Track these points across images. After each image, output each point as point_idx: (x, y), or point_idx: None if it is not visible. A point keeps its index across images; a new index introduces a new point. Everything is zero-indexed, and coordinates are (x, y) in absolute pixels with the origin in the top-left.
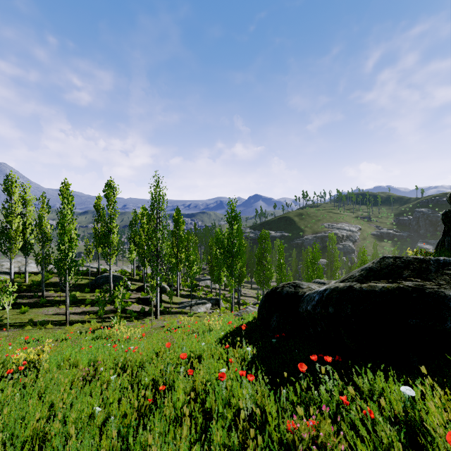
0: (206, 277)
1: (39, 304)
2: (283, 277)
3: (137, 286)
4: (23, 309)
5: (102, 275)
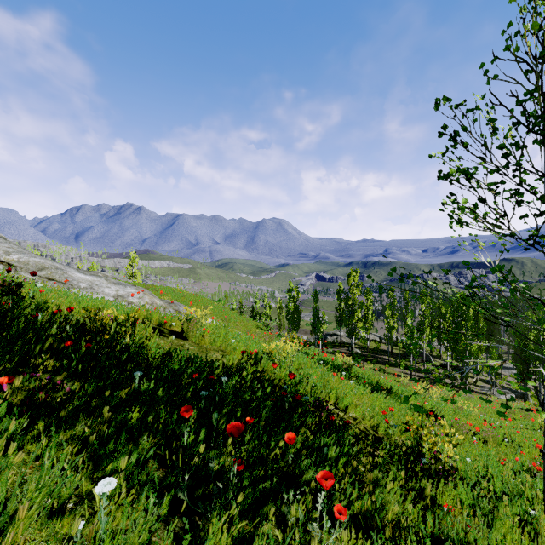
0: (511, 365)
1: (388, 364)
2: None
3: (438, 363)
4: (386, 366)
5: None
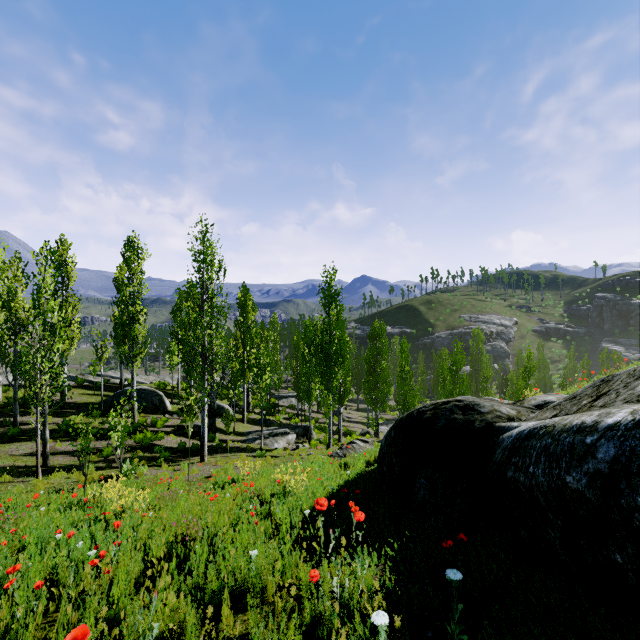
0: (291, 393)
1: (6, 437)
2: (408, 392)
3: (181, 406)
4: None
5: (124, 389)
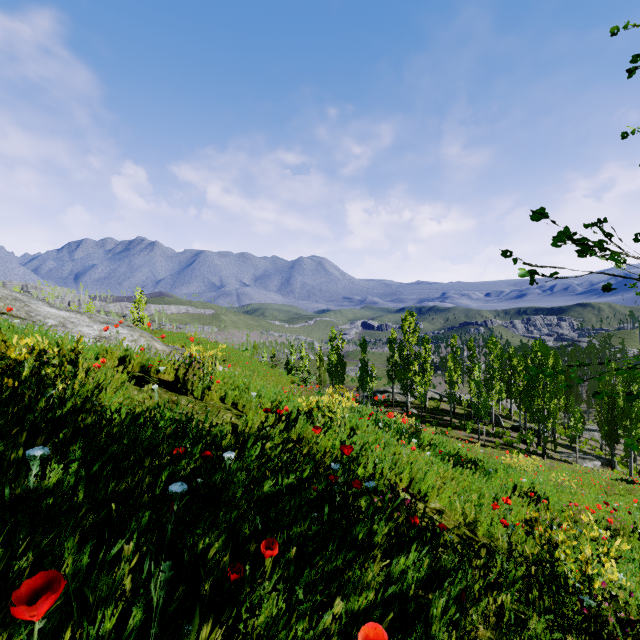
0: (592, 426)
1: (450, 426)
2: None
3: (508, 424)
4: (449, 429)
5: None
